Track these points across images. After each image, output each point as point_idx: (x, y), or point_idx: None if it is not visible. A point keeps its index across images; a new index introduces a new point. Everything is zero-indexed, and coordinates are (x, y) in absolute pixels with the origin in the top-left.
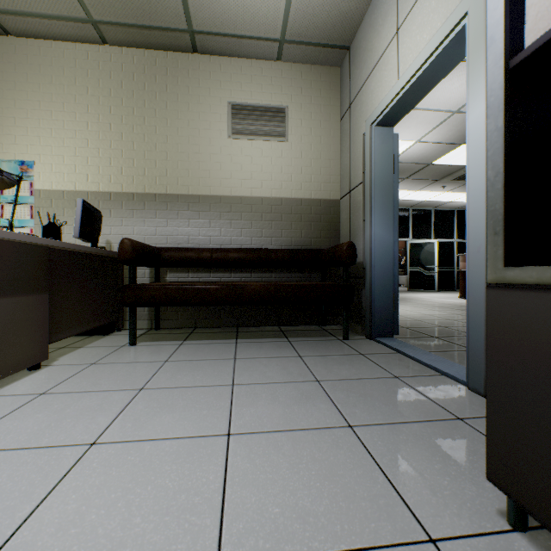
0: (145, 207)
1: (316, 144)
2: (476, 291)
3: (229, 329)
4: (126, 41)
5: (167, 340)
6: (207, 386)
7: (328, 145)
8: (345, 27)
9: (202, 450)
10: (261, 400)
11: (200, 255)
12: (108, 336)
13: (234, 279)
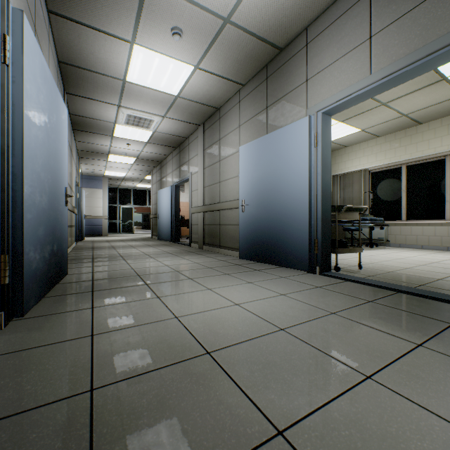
0: None
1: None
2: None
3: None
4: None
5: None
6: None
7: None
8: None
9: None
10: None
11: None
12: None
13: None
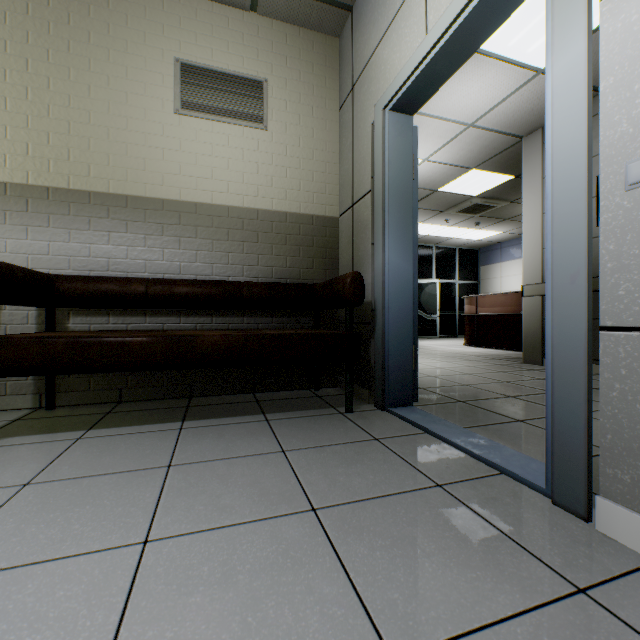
0: (29, 207)
1: (306, 138)
2: (569, 346)
3: (176, 402)
4: None
5: (56, 431)
6: (84, 553)
7: (323, 142)
8: None
9: None
10: (196, 590)
11: (126, 288)
12: None
13: (185, 325)
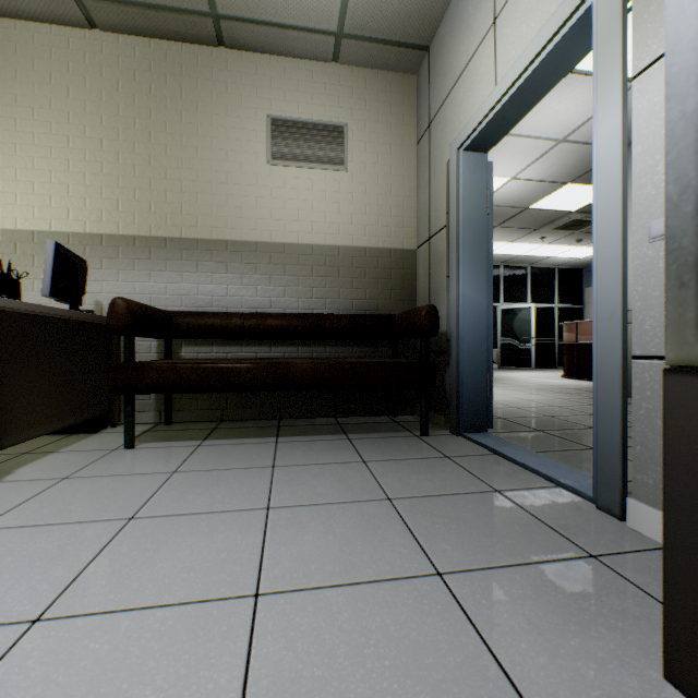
0: (152, 255)
1: (385, 175)
2: (608, 372)
3: (268, 422)
4: (124, 26)
5: (180, 440)
6: (229, 511)
7: (400, 178)
8: (424, 20)
9: (213, 626)
10: (308, 533)
11: (227, 322)
12: (96, 434)
13: (275, 354)
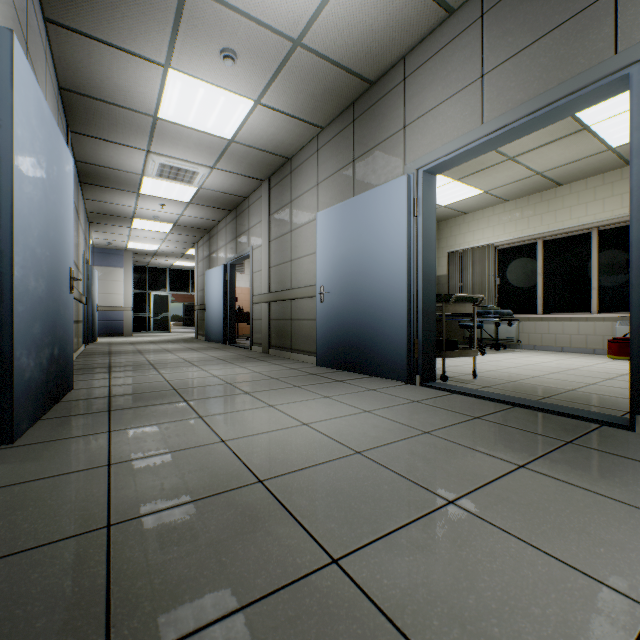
0: None
1: None
2: None
3: None
4: None
5: None
6: None
7: None
8: None
9: None
10: None
11: None
12: None
13: None
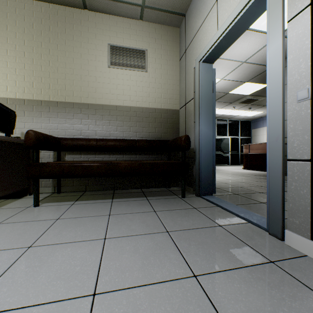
0: (50, 110)
1: (164, 74)
2: (275, 167)
3: (108, 191)
4: None
5: (63, 201)
6: (84, 240)
7: (172, 76)
8: (183, 0)
9: None
10: (125, 253)
11: (88, 143)
12: (20, 199)
13: (112, 159)
